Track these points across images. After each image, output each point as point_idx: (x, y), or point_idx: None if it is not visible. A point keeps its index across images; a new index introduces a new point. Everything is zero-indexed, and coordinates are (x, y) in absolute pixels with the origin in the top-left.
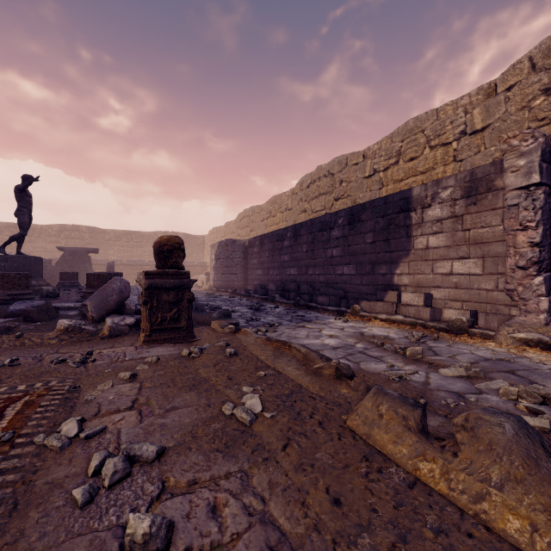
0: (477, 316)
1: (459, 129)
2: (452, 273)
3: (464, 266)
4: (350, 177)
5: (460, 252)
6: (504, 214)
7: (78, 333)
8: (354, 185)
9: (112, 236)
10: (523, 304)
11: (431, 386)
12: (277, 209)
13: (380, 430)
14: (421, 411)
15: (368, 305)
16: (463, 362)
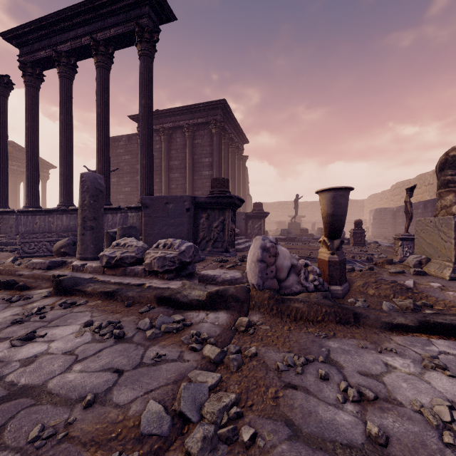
0: None
1: None
2: None
3: None
4: None
5: None
6: None
7: None
8: None
9: (303, 205)
10: None
11: None
12: (422, 183)
13: None
14: None
15: None
16: None
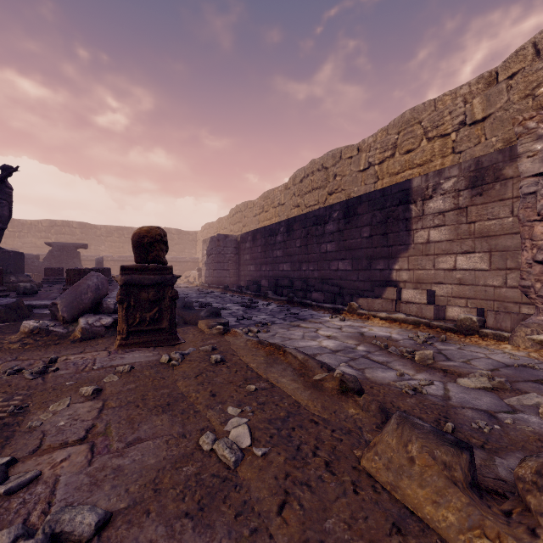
0: (483, 314)
1: (458, 120)
2: (455, 268)
3: (469, 261)
4: (345, 171)
5: (464, 246)
6: (513, 205)
7: (45, 336)
8: (348, 179)
9: (103, 231)
10: (541, 302)
11: (453, 401)
12: (270, 204)
13: (413, 482)
14: (468, 455)
15: (366, 302)
16: (481, 369)
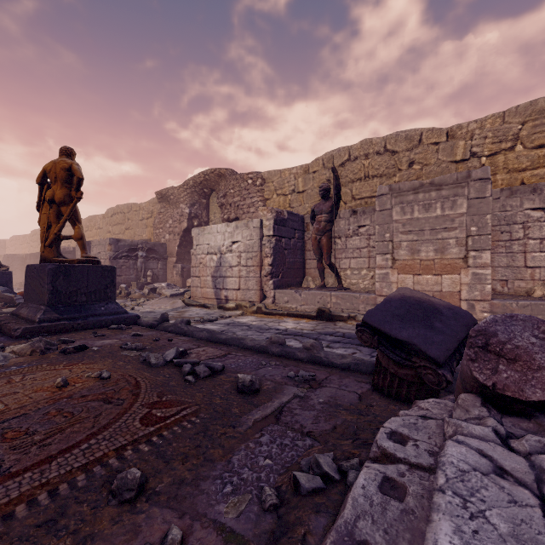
0: None
1: (98, 226)
2: None
3: None
4: None
5: None
6: None
7: None
8: None
9: None
10: None
11: None
12: None
13: None
14: None
15: None
16: None
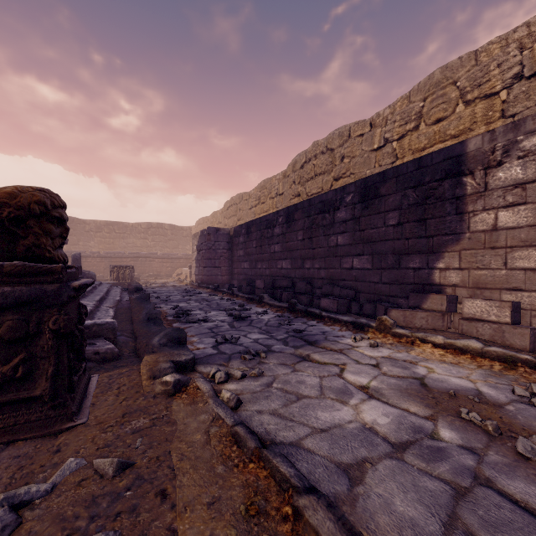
0: None
1: (512, 72)
2: None
3: None
4: (354, 151)
5: None
6: None
7: None
8: (359, 160)
9: (92, 227)
10: None
11: None
12: (267, 195)
13: None
14: None
15: (402, 315)
16: None
